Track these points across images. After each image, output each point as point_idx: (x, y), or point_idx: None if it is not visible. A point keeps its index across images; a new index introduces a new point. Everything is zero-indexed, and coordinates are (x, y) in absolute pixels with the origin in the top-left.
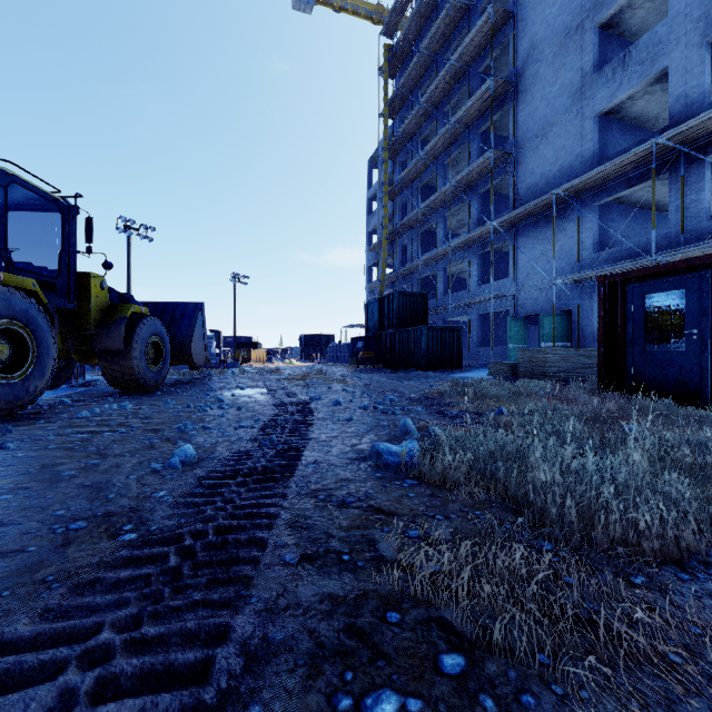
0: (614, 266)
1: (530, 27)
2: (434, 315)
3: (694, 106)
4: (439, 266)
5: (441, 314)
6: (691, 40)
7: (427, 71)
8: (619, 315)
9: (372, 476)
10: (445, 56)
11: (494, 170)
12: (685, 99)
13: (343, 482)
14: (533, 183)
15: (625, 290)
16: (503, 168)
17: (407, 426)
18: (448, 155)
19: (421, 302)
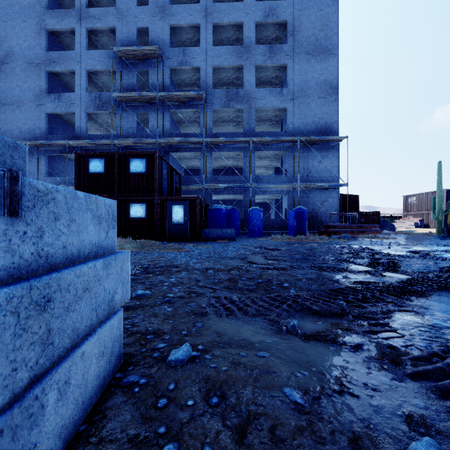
0: None
1: (9, 39)
2: None
3: (83, 133)
4: None
5: None
6: (82, 108)
7: None
8: None
9: None
10: None
11: None
12: (80, 129)
13: None
14: (12, 128)
15: None
16: None
17: None
18: None
19: None
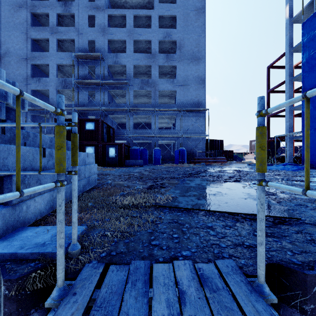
0: None
1: (7, 43)
2: None
3: (54, 102)
4: None
5: None
6: (54, 87)
7: None
8: None
9: None
10: None
11: None
12: (53, 99)
13: None
14: None
15: None
16: None
17: None
18: None
19: None
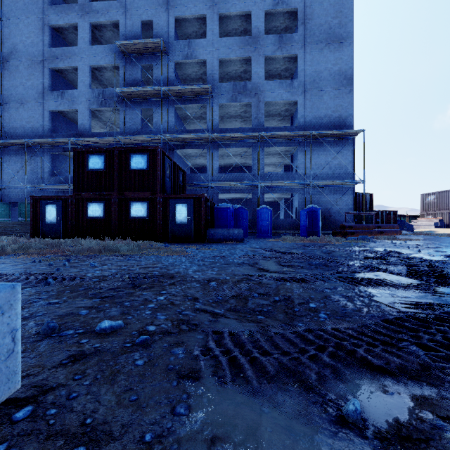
0: (55, 186)
1: (13, 37)
2: None
3: (86, 131)
4: None
5: None
6: (85, 105)
7: None
8: (38, 211)
9: None
10: None
11: None
12: (84, 126)
13: None
14: (15, 127)
15: (40, 202)
16: None
17: None
18: None
19: None
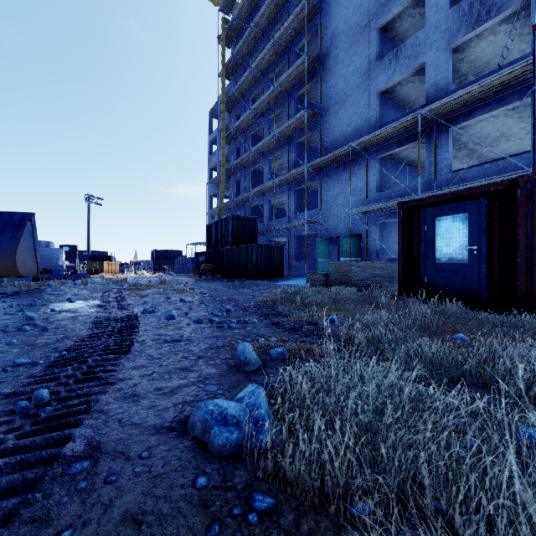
0: (392, 201)
1: (332, 21)
2: (261, 236)
3: (442, 92)
4: (266, 198)
5: (266, 235)
6: (440, 45)
7: (256, 45)
8: (414, 234)
9: (188, 491)
10: (270, 35)
11: (307, 126)
12: (436, 86)
13: (121, 531)
14: (335, 138)
15: (420, 214)
16: (313, 125)
17: (247, 354)
18: (272, 112)
19: (251, 224)
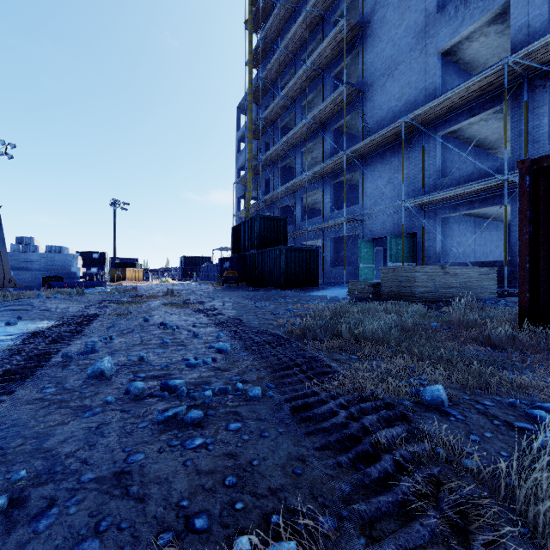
0: (464, 187)
1: None
2: (292, 239)
3: (537, 34)
4: (297, 195)
5: (298, 238)
6: None
7: (287, 25)
8: None
9: None
10: (302, 10)
11: (345, 108)
12: (528, 29)
13: None
14: (380, 117)
15: None
16: (353, 106)
17: None
18: (305, 97)
19: (280, 225)
